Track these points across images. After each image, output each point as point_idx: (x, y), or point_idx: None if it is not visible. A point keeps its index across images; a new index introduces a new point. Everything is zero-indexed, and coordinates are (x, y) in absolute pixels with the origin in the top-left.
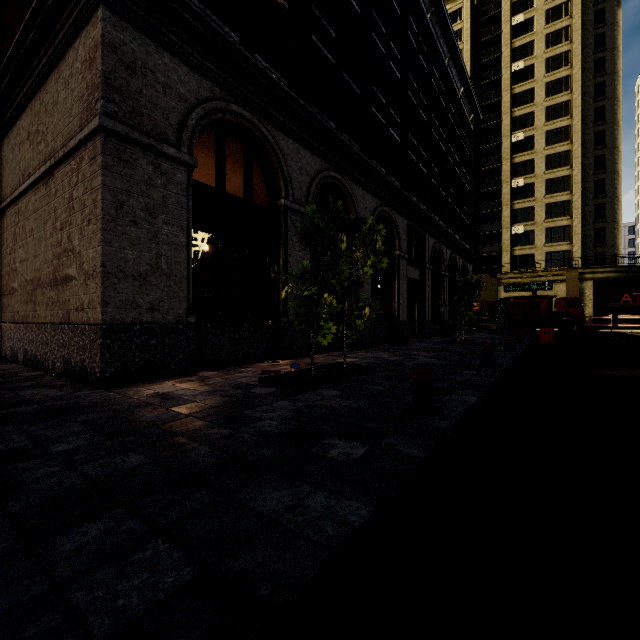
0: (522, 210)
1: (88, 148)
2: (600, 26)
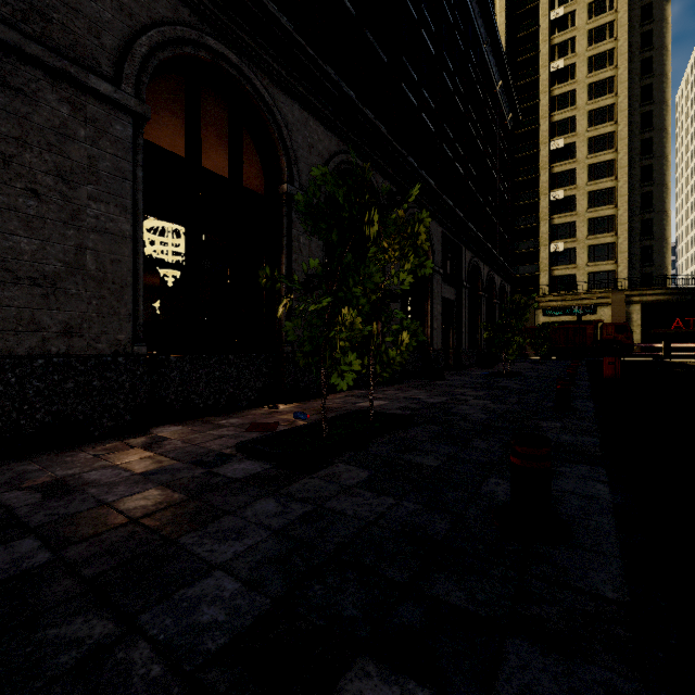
0: (562, 225)
1: None
2: (647, 23)
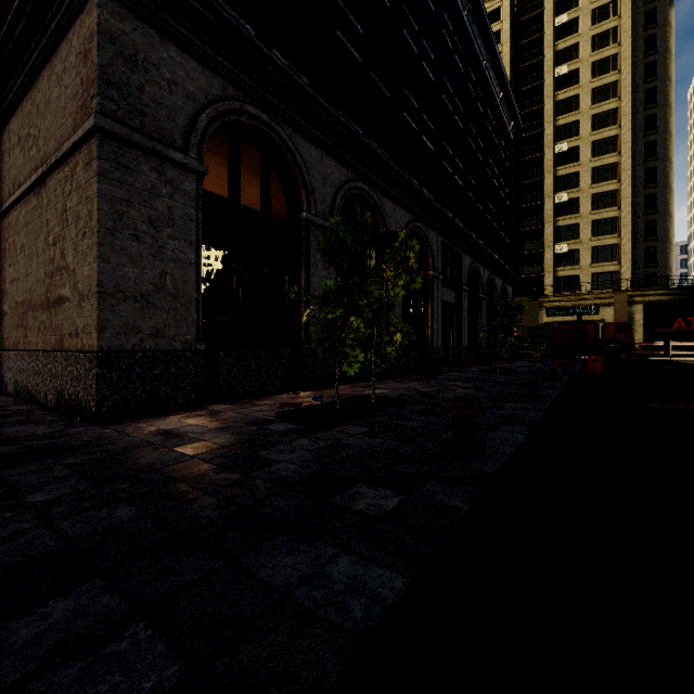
0: (566, 227)
1: (83, 152)
2: (651, 27)
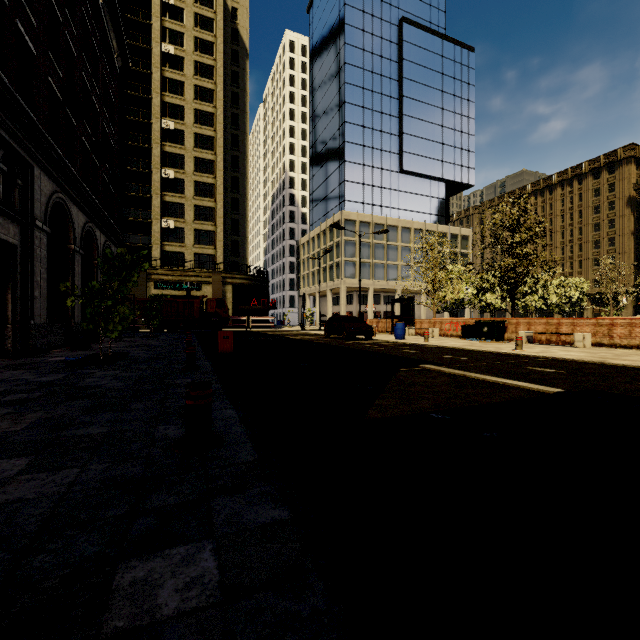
0: (173, 204)
1: None
2: (236, 64)
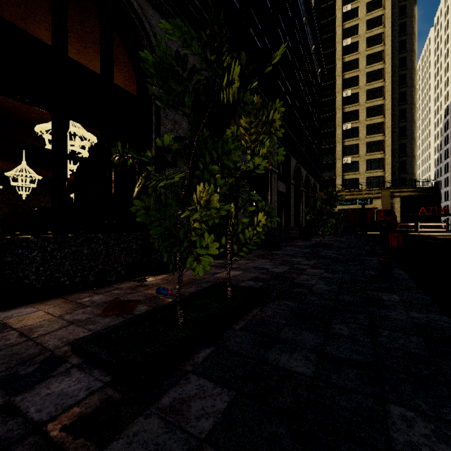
0: (350, 146)
1: None
2: (403, 17)
